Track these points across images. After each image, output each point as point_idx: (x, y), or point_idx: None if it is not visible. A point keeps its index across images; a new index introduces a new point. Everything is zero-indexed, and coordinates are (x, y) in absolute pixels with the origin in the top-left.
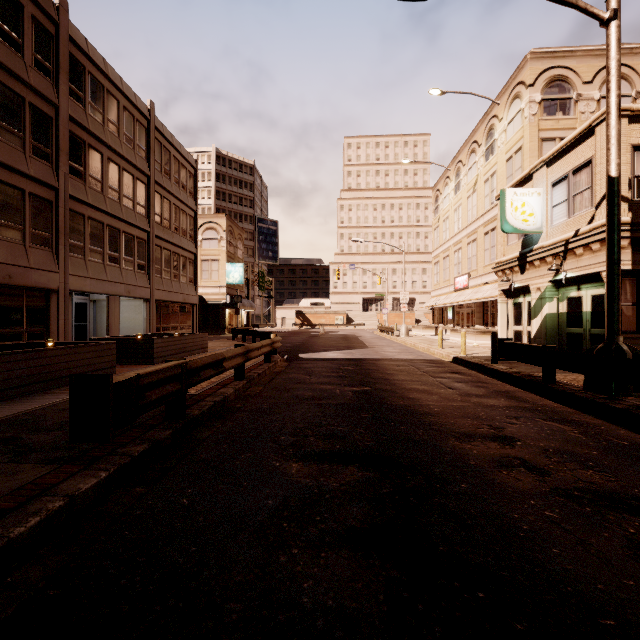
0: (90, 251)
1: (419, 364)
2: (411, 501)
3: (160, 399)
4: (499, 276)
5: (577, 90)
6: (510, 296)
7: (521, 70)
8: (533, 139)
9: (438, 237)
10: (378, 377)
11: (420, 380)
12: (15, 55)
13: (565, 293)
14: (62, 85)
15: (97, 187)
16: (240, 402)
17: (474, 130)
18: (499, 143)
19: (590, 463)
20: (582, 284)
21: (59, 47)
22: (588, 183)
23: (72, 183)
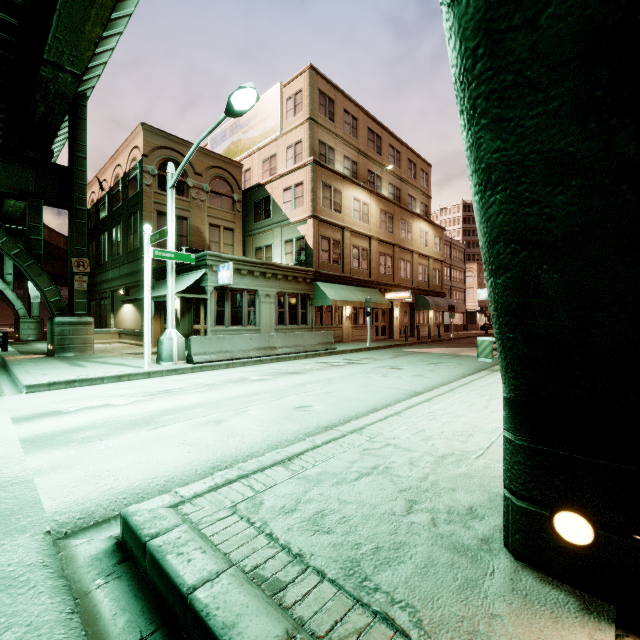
0: None
1: None
2: None
3: (486, 329)
4: None
5: None
6: None
7: None
8: None
9: None
10: None
11: None
12: None
13: None
14: None
15: None
16: None
17: None
18: None
19: None
20: None
21: None
22: None
23: None
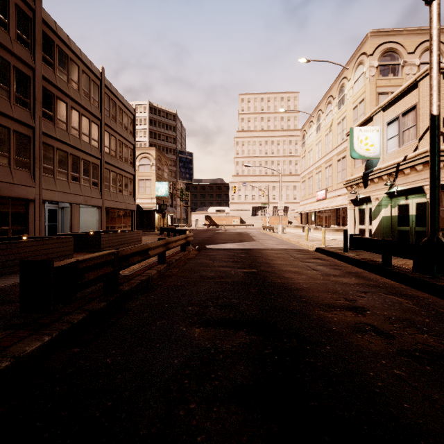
0: (58, 172)
1: (292, 252)
2: (287, 360)
3: (96, 279)
4: (348, 190)
5: (403, 58)
6: (356, 204)
7: (364, 44)
8: (372, 93)
9: (304, 163)
10: (262, 262)
11: (292, 264)
12: (3, 32)
13: (396, 201)
14: (37, 54)
15: (63, 127)
16: (161, 280)
17: (330, 88)
18: (348, 96)
19: (424, 328)
20: (409, 195)
21: (35, 27)
22: (413, 122)
23: (45, 124)
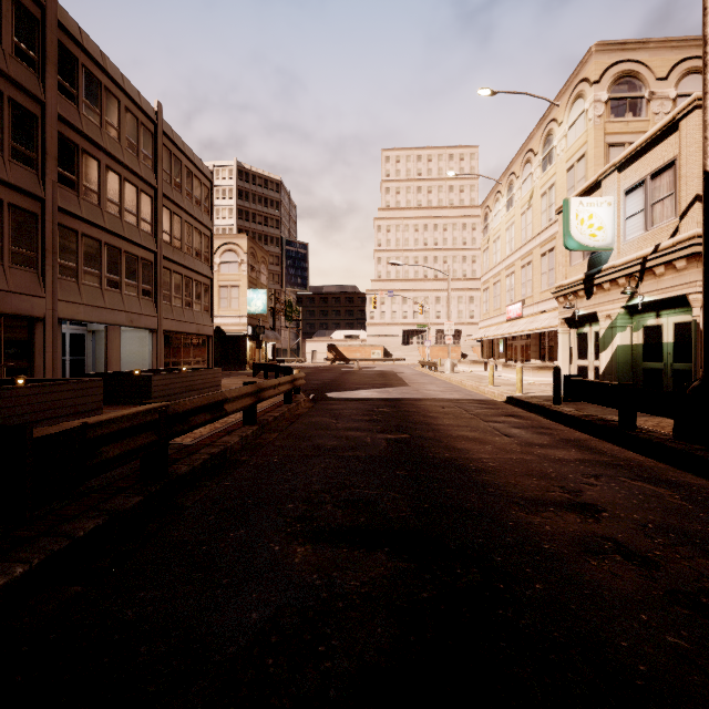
0: (84, 273)
1: (467, 405)
2: (463, 615)
3: (124, 455)
4: (560, 302)
5: (650, 87)
6: (573, 325)
7: (584, 65)
8: (599, 144)
9: (488, 260)
10: (418, 421)
11: (469, 425)
12: None
13: (641, 321)
14: (49, 78)
15: (93, 199)
16: (247, 453)
17: (529, 137)
18: (558, 150)
19: None
20: (662, 310)
21: (46, 34)
22: (671, 188)
23: (62, 194)
